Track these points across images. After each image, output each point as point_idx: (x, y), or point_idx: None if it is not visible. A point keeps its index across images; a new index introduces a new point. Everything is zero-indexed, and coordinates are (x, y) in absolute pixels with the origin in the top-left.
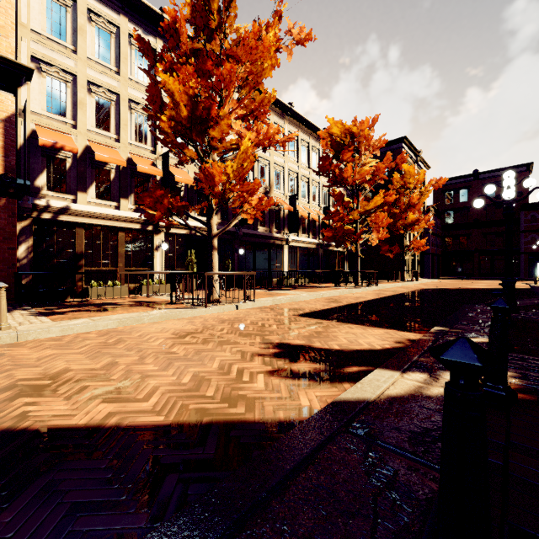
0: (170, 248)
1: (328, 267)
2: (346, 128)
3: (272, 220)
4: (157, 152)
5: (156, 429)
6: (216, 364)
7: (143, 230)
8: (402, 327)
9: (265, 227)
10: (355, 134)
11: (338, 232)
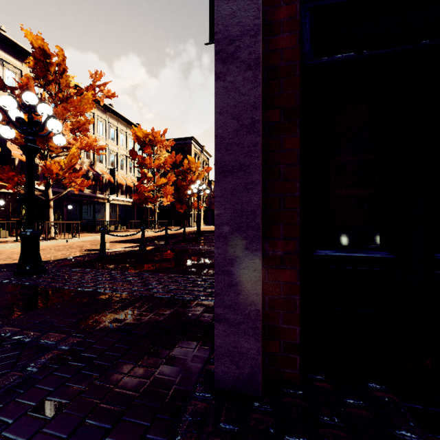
0: (6, 203)
1: (141, 218)
2: (147, 133)
3: (96, 185)
4: None
5: (44, 261)
6: (60, 254)
7: None
8: None
9: (90, 190)
10: (151, 139)
11: (141, 196)
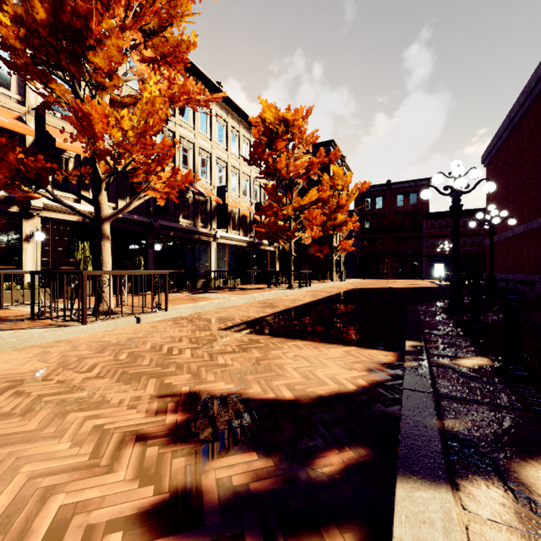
0: (51, 239)
1: (259, 267)
2: (280, 115)
3: (197, 212)
4: (28, 103)
5: None
6: (4, 500)
7: (2, 211)
8: (361, 340)
9: (189, 220)
10: (290, 122)
11: (271, 227)
